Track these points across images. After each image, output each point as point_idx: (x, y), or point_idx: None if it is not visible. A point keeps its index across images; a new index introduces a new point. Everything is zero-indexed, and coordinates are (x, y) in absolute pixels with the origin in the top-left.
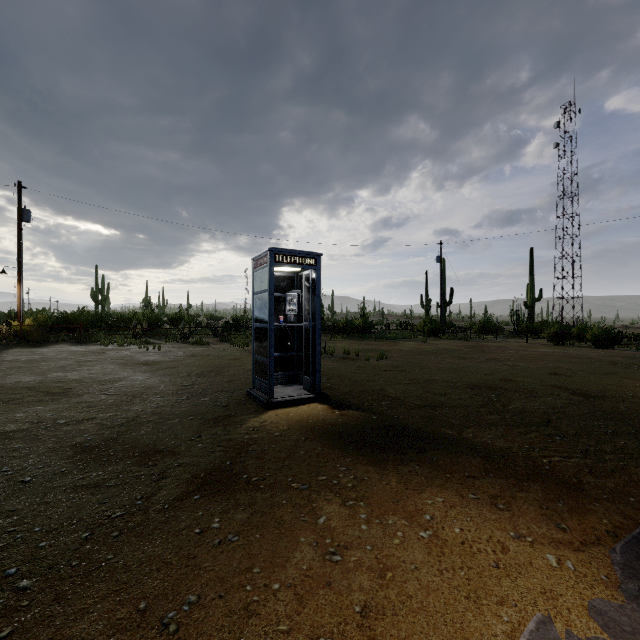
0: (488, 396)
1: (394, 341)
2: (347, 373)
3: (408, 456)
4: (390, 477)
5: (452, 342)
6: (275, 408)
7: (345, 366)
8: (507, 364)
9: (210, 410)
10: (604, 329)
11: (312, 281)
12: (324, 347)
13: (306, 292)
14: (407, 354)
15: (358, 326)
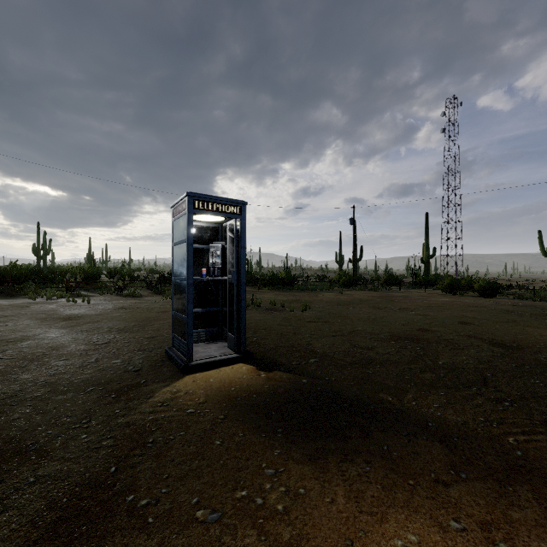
0: (414, 349)
1: (314, 292)
2: (273, 325)
3: (351, 443)
4: (334, 487)
5: (364, 293)
6: (194, 372)
7: (271, 318)
8: (418, 313)
9: (117, 377)
10: (488, 281)
11: (236, 231)
12: (251, 299)
13: (230, 243)
14: (327, 304)
15: (282, 279)
